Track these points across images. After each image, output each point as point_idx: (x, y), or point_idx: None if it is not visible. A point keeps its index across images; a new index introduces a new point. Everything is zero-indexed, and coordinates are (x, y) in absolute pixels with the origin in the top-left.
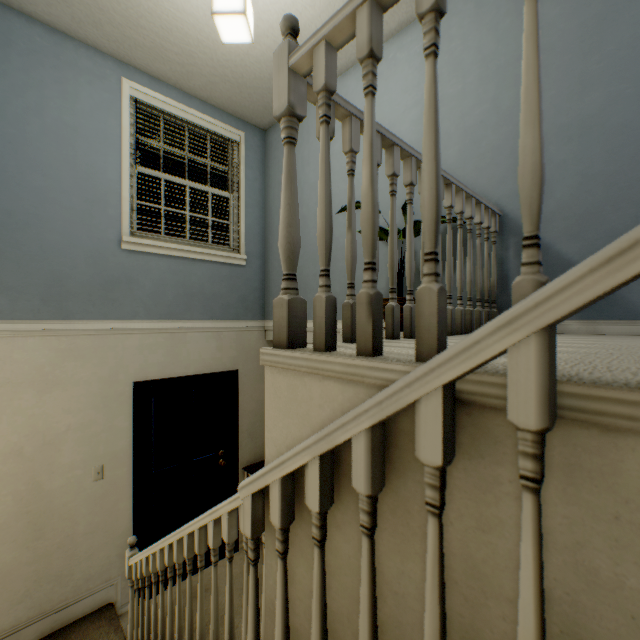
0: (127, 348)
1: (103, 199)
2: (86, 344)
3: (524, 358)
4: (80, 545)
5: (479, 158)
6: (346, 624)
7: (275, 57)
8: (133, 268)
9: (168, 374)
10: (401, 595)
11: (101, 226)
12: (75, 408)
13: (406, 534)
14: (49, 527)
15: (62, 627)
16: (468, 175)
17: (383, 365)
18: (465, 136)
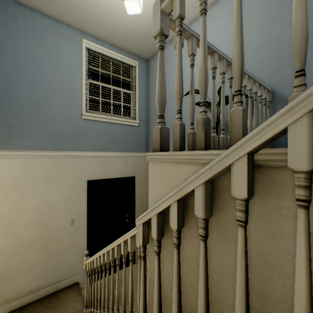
0: (84, 164)
1: (74, 95)
2: (67, 162)
3: (299, 130)
4: (64, 254)
5: (260, 63)
6: (191, 290)
7: (154, 7)
8: (87, 127)
9: (103, 177)
10: (221, 274)
11: (73, 108)
12: (62, 191)
13: (224, 241)
14: (51, 245)
15: (56, 291)
16: (253, 72)
17: (211, 152)
18: (252, 52)
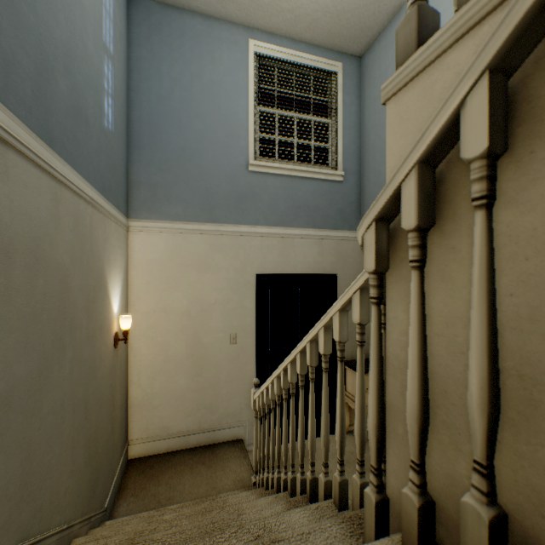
0: (252, 247)
1: (236, 134)
2: (226, 242)
3: None
4: (222, 388)
5: None
6: (526, 329)
7: None
8: (256, 185)
9: (280, 271)
10: None
11: (235, 154)
12: (219, 288)
13: None
14: (204, 369)
15: (212, 443)
16: None
17: None
18: None
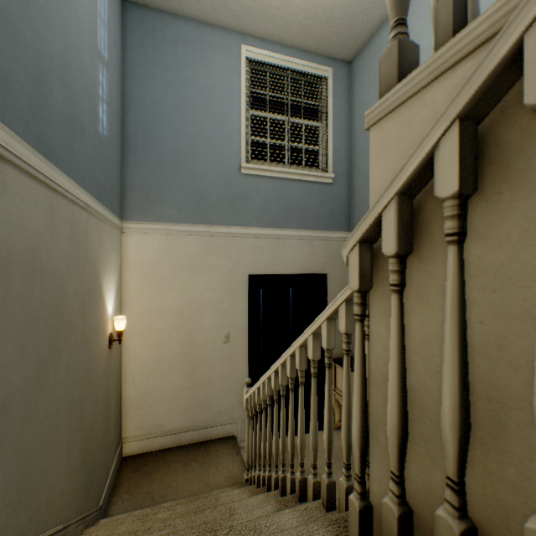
0: (244, 248)
1: (229, 137)
2: (218, 243)
3: None
4: (215, 386)
5: None
6: (494, 356)
7: None
8: (248, 188)
9: (272, 271)
10: None
11: (227, 157)
12: (212, 288)
13: None
14: (197, 368)
15: (205, 440)
16: None
17: None
18: None
